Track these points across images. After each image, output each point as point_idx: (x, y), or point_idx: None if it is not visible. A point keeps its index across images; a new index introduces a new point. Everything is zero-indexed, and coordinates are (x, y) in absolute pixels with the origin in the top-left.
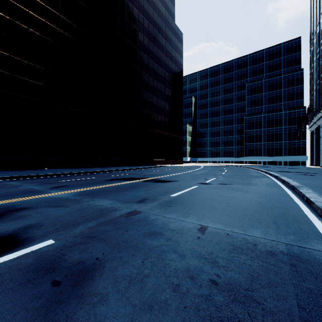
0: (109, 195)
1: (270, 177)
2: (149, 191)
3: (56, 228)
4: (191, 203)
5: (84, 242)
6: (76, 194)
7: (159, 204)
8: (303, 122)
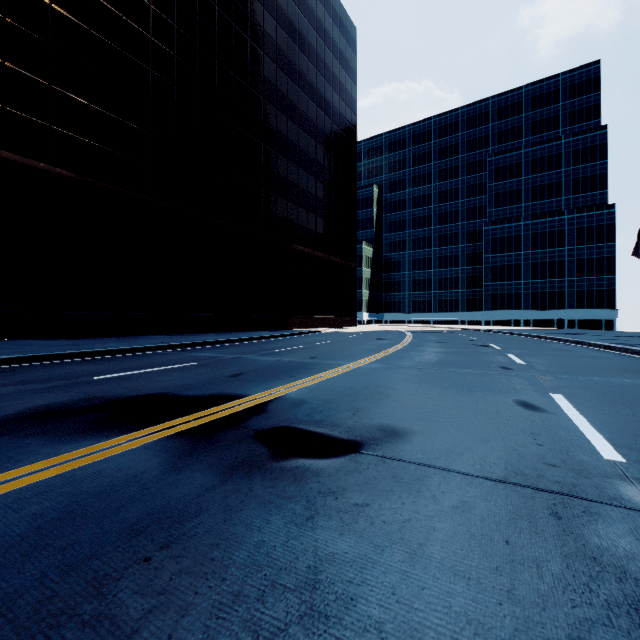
0: None
1: None
2: None
3: None
4: None
5: None
6: None
7: None
8: None
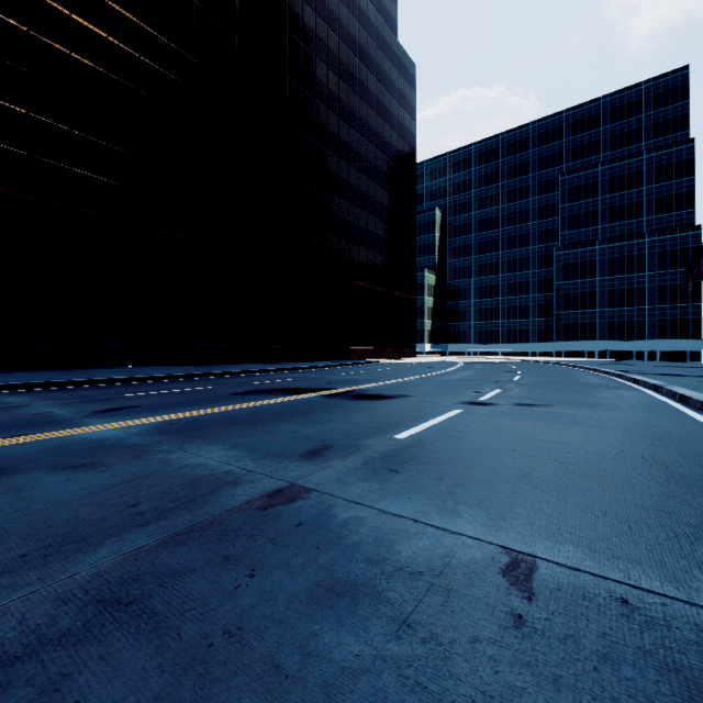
0: (230, 435)
1: (640, 389)
2: (337, 424)
3: (21, 553)
4: (456, 462)
5: (78, 634)
6: (145, 431)
7: (363, 462)
8: (702, 258)
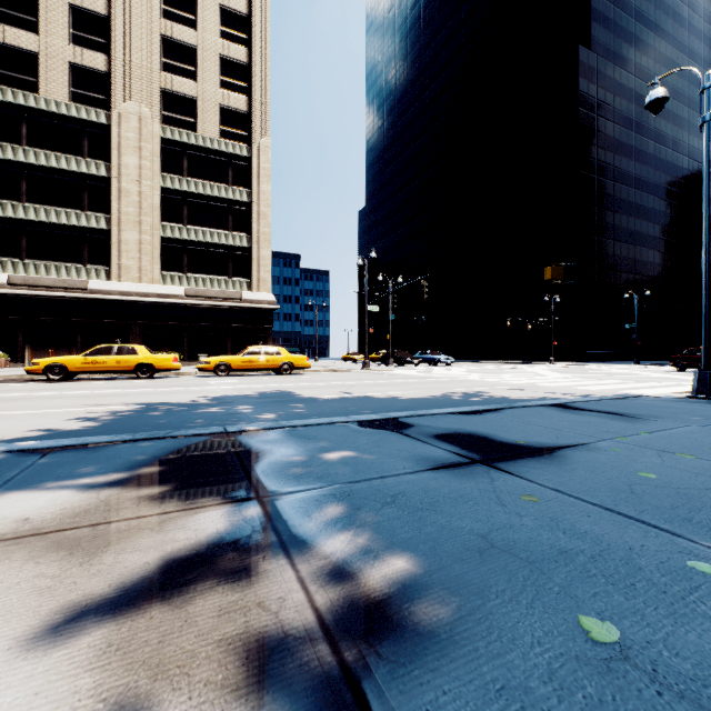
0: None
1: None
2: None
3: None
4: None
5: None
6: None
7: None
8: None
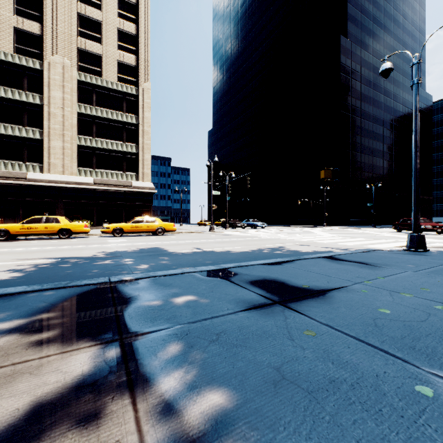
0: None
1: None
2: None
3: None
4: None
5: None
6: None
7: None
8: None
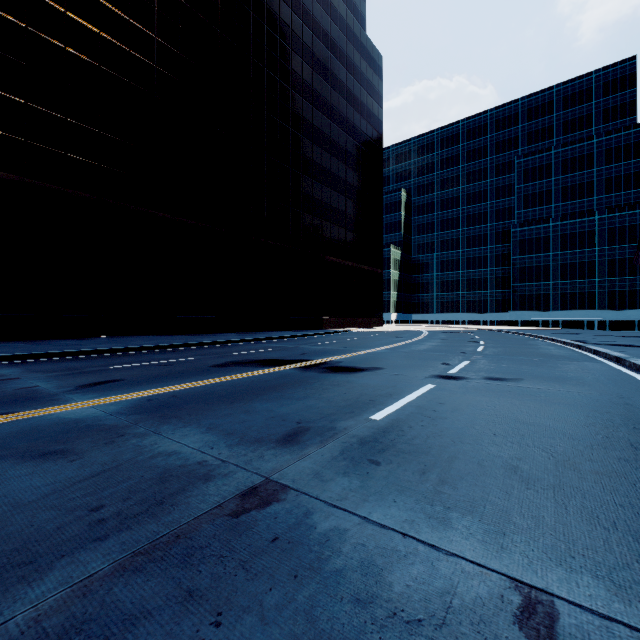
0: (207, 415)
1: (602, 361)
2: (313, 402)
3: None
4: (437, 450)
5: None
6: (124, 410)
7: (341, 450)
8: None
